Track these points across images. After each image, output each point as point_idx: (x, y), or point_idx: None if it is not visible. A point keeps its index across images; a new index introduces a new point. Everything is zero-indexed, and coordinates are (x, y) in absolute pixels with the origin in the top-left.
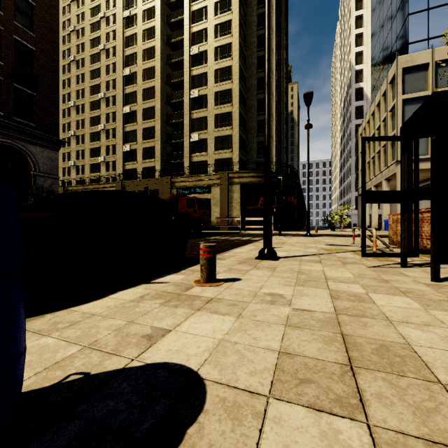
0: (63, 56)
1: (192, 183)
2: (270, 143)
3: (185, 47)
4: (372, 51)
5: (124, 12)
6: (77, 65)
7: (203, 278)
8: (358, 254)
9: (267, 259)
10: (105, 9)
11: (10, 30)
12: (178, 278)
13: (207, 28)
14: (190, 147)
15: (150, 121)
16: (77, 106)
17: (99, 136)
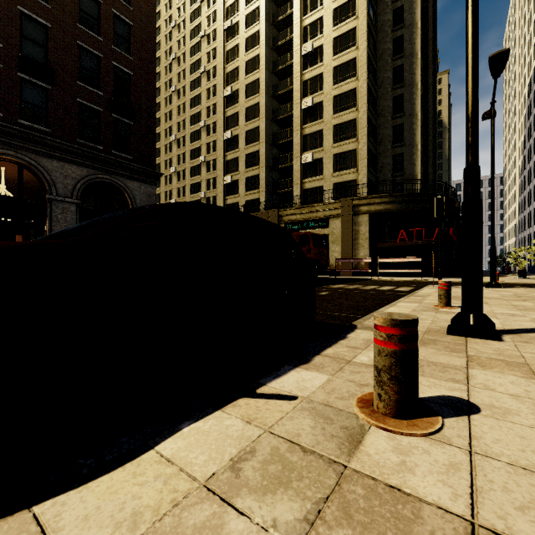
0: (165, 88)
1: (304, 216)
2: (412, 154)
3: (295, 48)
4: None
5: (225, 23)
6: (178, 95)
7: (385, 402)
8: None
9: (477, 336)
10: (205, 26)
11: (109, 56)
12: (313, 385)
13: (323, 16)
14: (301, 171)
15: (253, 145)
16: (178, 140)
17: (199, 169)
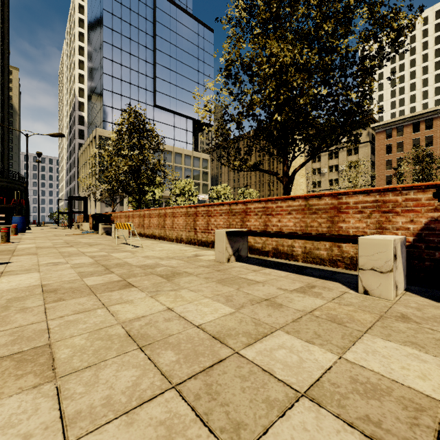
0: None
1: None
2: None
3: None
4: (88, 101)
5: None
6: None
7: None
8: (60, 228)
9: (28, 230)
10: None
11: None
12: None
13: None
14: None
15: None
16: None
17: None
